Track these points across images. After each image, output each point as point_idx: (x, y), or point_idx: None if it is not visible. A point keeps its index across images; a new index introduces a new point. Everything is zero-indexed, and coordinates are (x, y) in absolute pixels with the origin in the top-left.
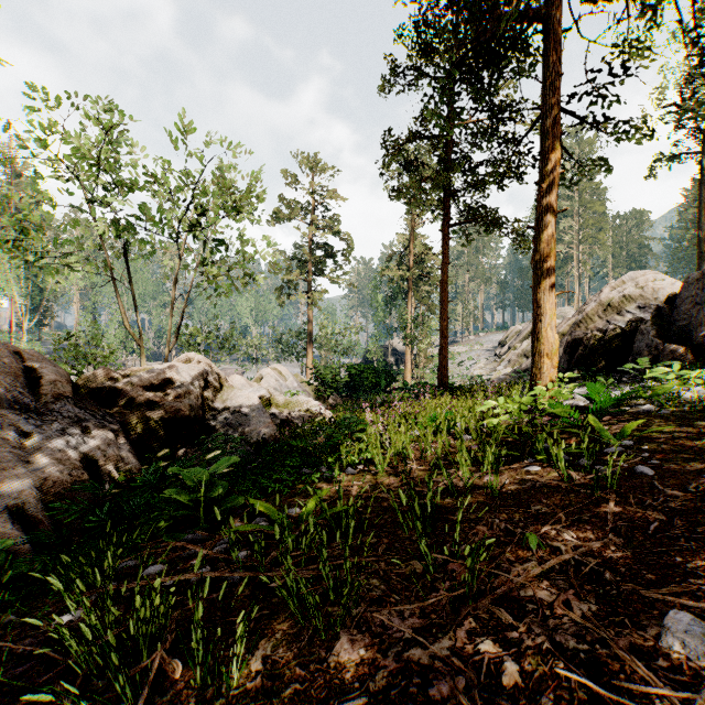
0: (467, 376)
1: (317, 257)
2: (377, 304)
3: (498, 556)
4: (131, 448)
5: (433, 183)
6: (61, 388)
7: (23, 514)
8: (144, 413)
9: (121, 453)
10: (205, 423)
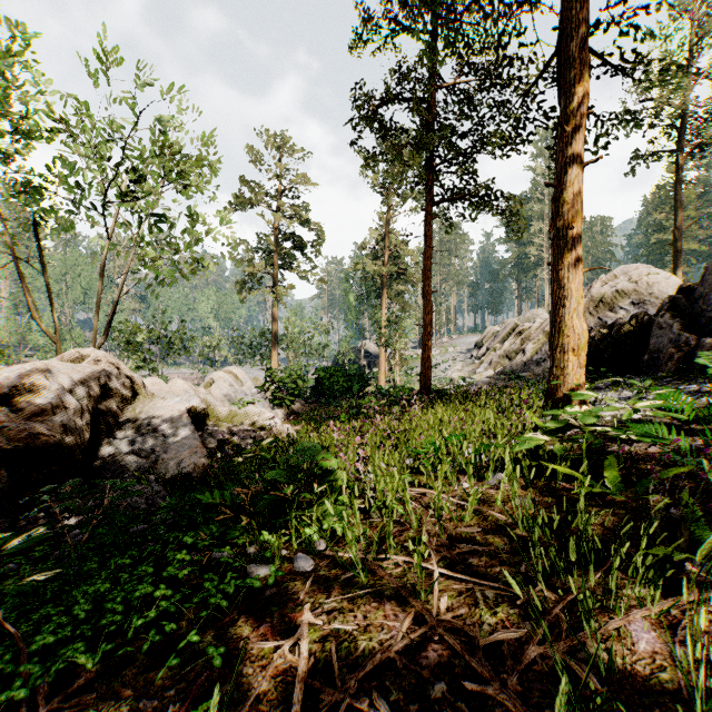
0: (446, 379)
1: (283, 248)
2: (348, 303)
3: None
4: None
5: (417, 146)
6: None
7: None
8: None
9: None
10: (100, 449)
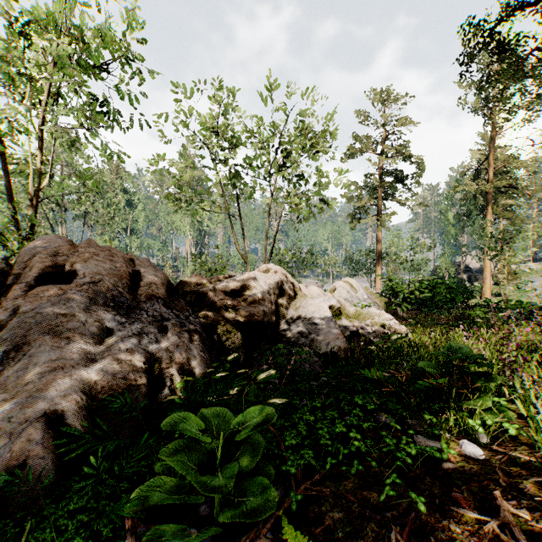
0: None
1: (385, 183)
2: (447, 222)
3: None
4: (202, 350)
5: None
6: (156, 289)
7: (61, 423)
8: (223, 316)
9: (190, 355)
10: (279, 328)
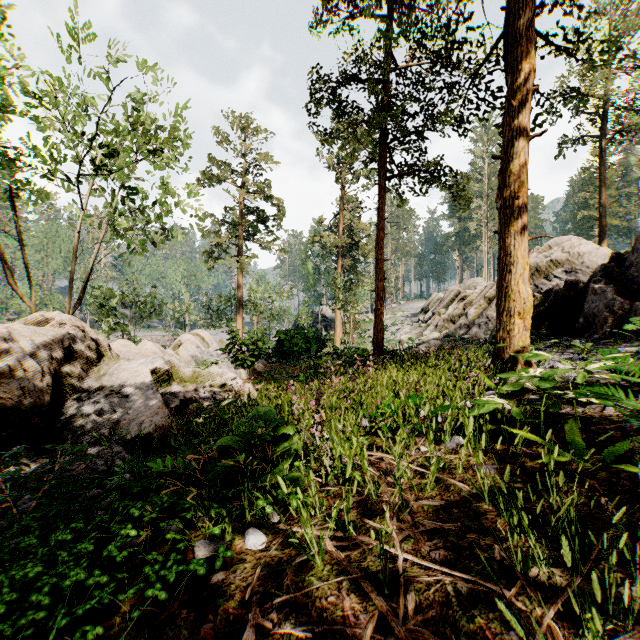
0: (395, 340)
1: (247, 221)
2: (307, 271)
3: None
4: None
5: (370, 124)
6: None
7: None
8: None
9: None
10: (63, 410)
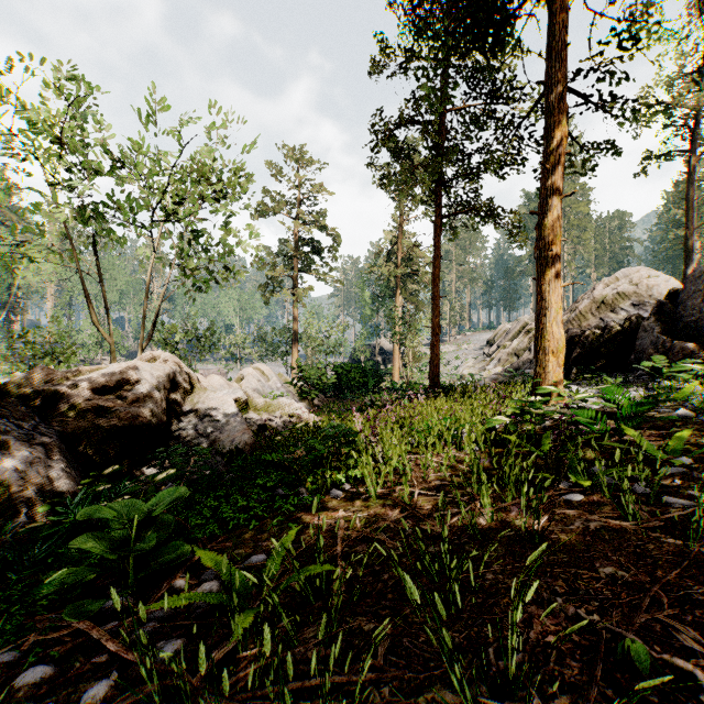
0: (456, 375)
1: (303, 252)
2: (364, 302)
3: (587, 690)
4: (67, 466)
5: (425, 170)
6: None
7: None
8: (92, 421)
9: (51, 473)
10: (171, 430)
